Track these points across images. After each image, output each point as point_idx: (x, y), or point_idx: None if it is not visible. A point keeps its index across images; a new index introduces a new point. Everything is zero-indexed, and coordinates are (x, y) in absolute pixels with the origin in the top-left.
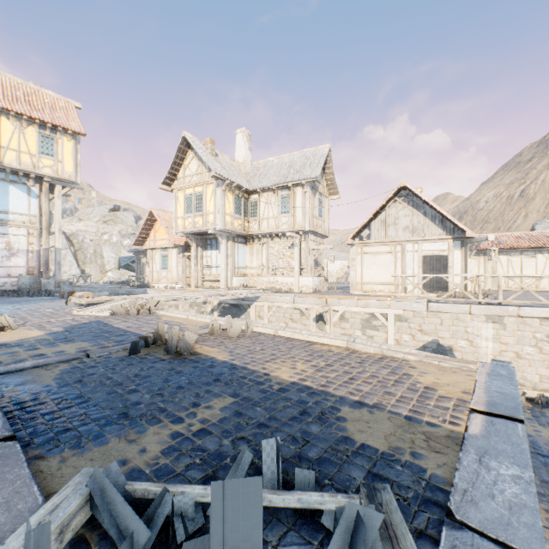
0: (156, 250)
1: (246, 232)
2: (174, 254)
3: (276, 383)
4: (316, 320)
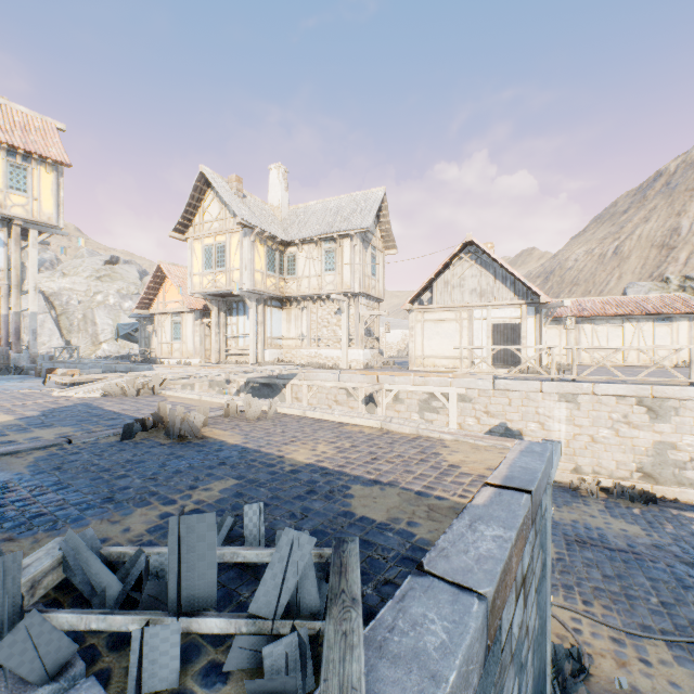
0: (166, 315)
1: (282, 293)
2: (190, 320)
3: (289, 464)
4: (365, 402)
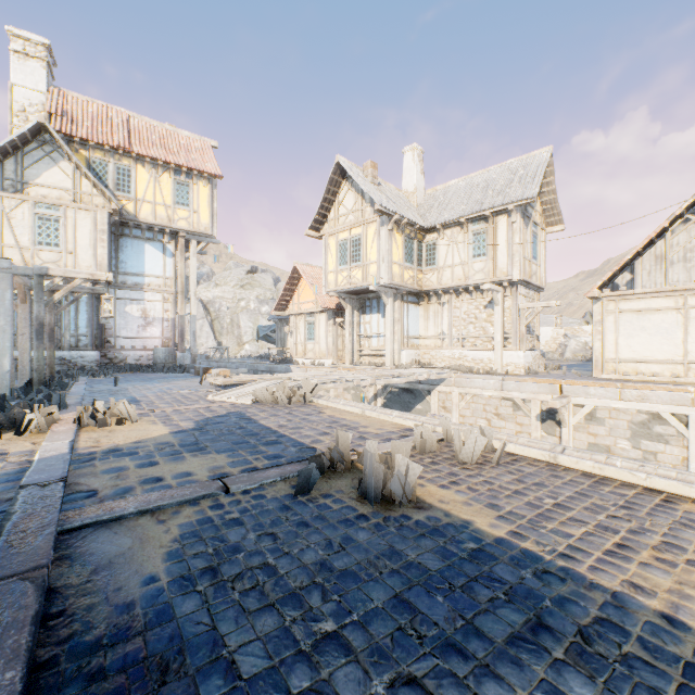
0: (300, 315)
1: (419, 287)
2: (322, 320)
3: None
4: (540, 418)
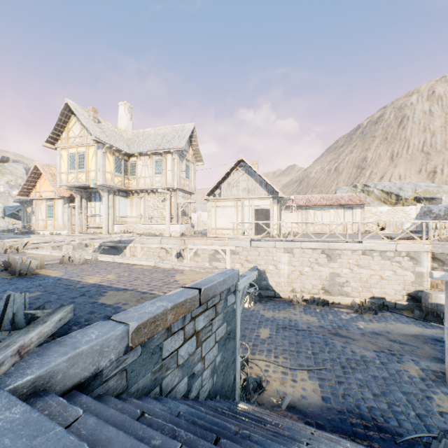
0: (42, 200)
1: (126, 187)
2: (60, 204)
3: (81, 284)
4: (177, 256)
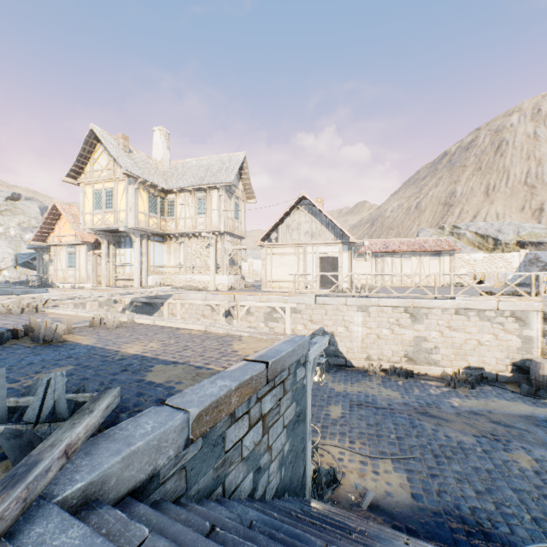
0: (62, 246)
1: (163, 230)
2: (83, 251)
3: (120, 355)
4: (225, 315)
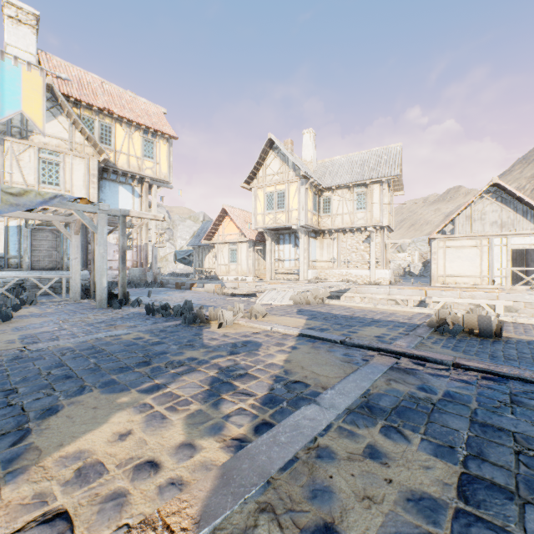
0: (224, 244)
1: (319, 227)
2: (244, 248)
3: None
4: None
